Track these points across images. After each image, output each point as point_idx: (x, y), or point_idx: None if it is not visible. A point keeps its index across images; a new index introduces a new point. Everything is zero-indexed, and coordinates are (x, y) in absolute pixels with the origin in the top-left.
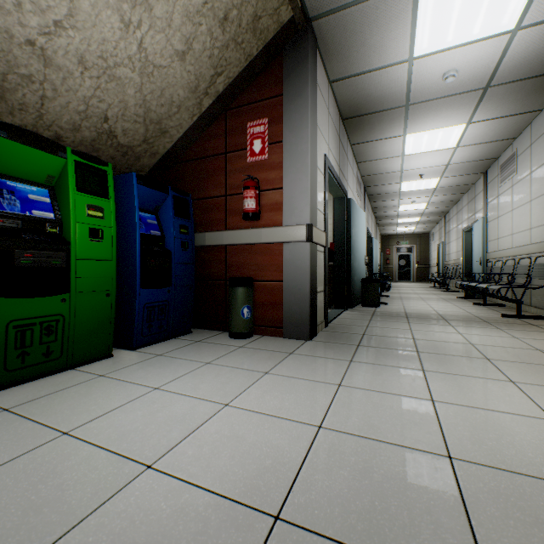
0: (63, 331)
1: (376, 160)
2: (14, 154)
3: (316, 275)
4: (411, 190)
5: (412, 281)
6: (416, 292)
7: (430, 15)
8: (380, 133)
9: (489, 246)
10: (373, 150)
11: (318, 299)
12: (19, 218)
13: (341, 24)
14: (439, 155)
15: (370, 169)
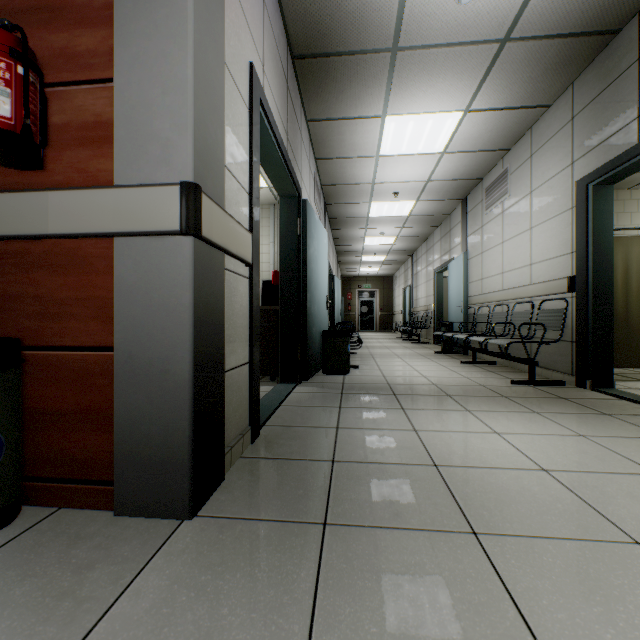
0: None
1: (343, 158)
2: None
3: (221, 330)
4: (382, 216)
5: (375, 331)
6: (386, 346)
7: None
8: (351, 103)
9: (469, 288)
10: (339, 137)
11: (232, 386)
12: None
13: None
14: (421, 164)
15: (333, 174)
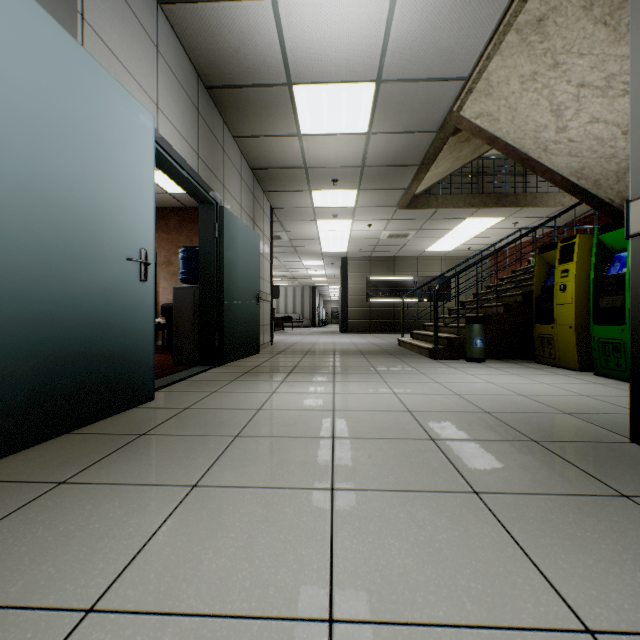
0: (624, 353)
1: None
2: (611, 239)
3: None
4: None
5: None
6: None
7: None
8: None
9: None
10: None
11: None
12: (613, 277)
13: None
14: None
15: None
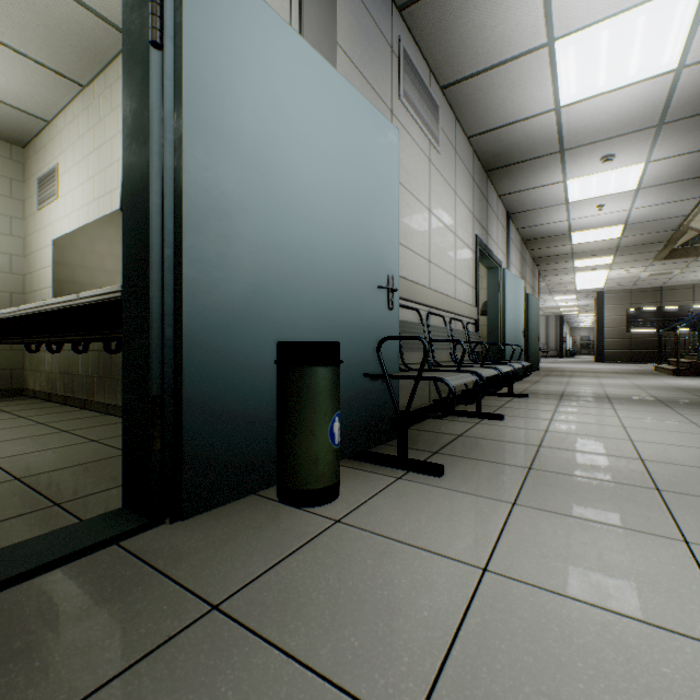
0: None
1: None
2: None
3: None
4: None
5: None
6: None
7: (629, 181)
8: None
9: None
10: None
11: None
12: None
13: (697, 173)
14: None
15: None
